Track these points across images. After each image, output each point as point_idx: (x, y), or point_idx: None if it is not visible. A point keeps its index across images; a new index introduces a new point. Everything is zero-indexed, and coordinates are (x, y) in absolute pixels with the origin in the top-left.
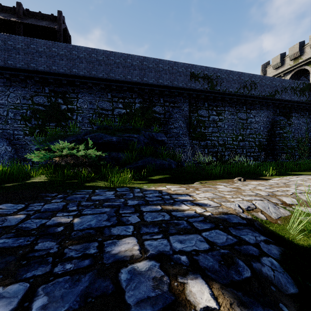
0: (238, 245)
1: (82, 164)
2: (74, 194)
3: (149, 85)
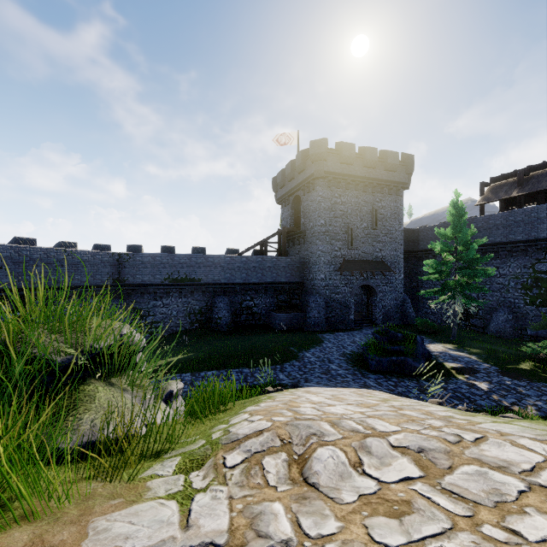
0: None
1: None
2: (534, 383)
3: None
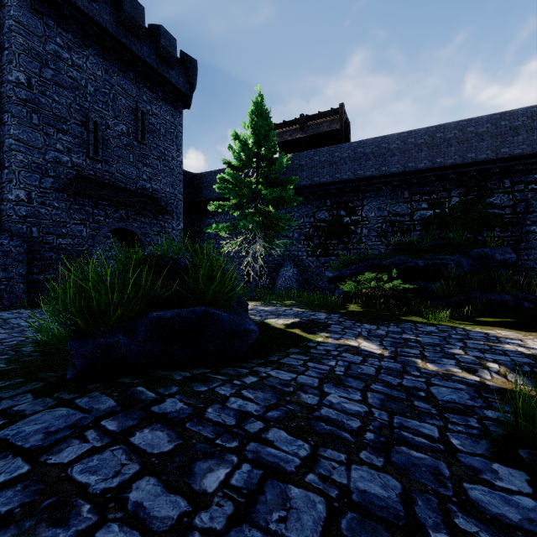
0: (533, 364)
1: (386, 295)
2: (401, 324)
3: (478, 164)
